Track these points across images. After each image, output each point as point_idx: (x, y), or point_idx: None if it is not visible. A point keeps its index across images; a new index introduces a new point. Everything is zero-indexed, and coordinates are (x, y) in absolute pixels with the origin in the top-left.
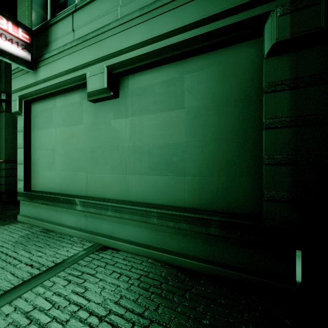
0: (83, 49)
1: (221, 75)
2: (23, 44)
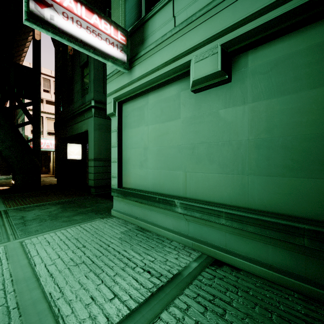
0: (187, 34)
1: None
2: (121, 46)
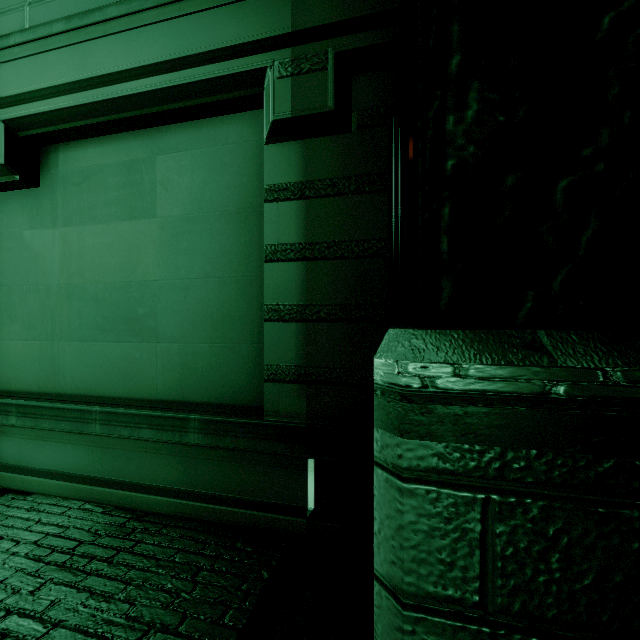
0: None
1: (214, 164)
2: None
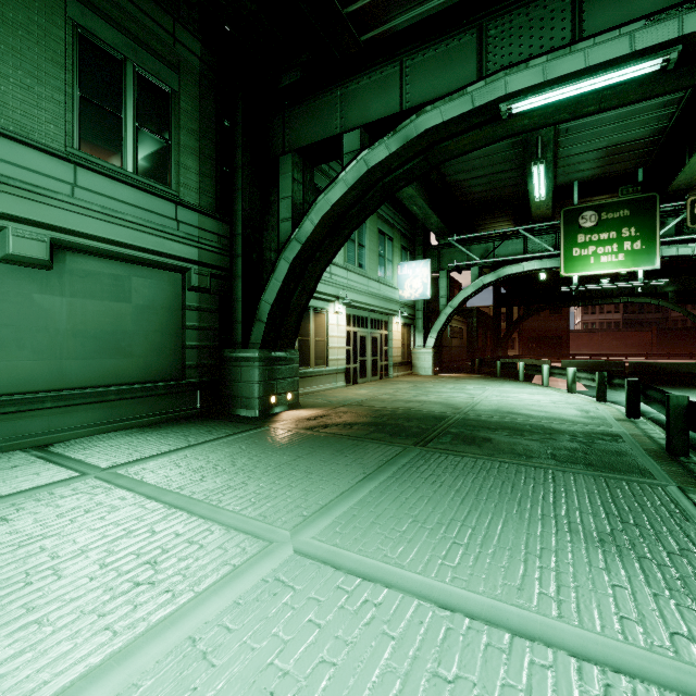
0: (1, 193)
1: (159, 287)
2: None
